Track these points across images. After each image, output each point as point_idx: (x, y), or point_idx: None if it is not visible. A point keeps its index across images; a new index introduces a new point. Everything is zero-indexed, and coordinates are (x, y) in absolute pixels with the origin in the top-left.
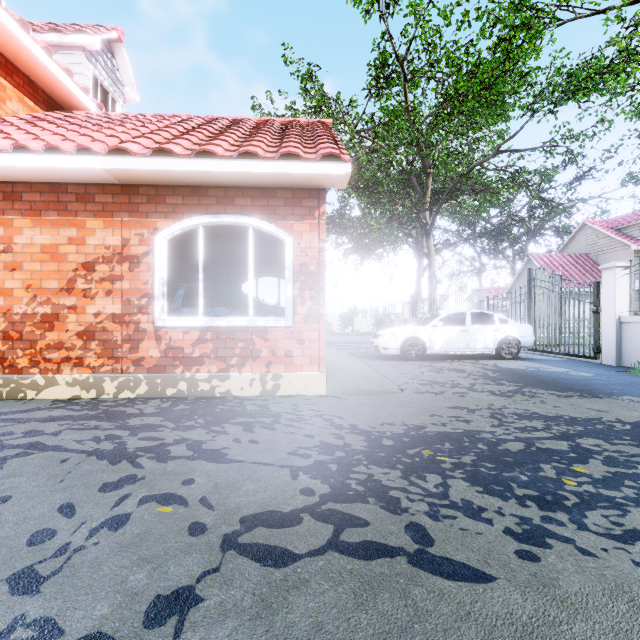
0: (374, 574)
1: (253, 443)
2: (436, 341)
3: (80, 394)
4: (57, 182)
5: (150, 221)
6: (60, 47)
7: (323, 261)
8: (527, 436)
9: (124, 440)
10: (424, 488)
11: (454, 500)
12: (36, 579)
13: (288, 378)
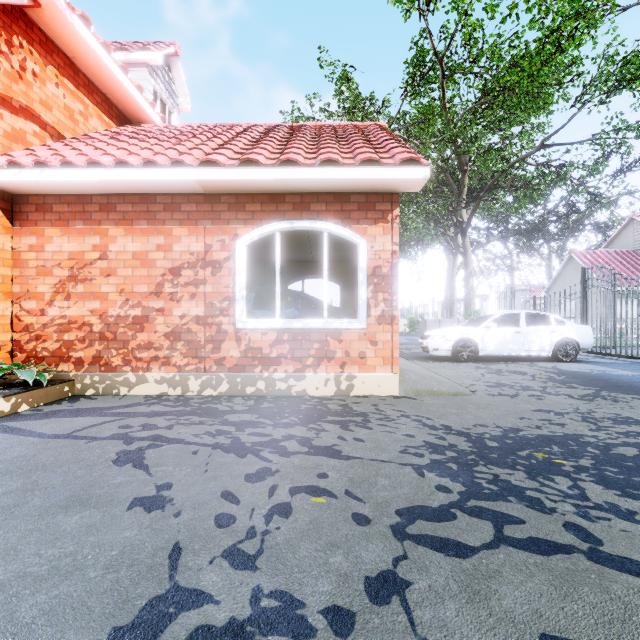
0: (561, 569)
1: (359, 441)
2: (489, 342)
3: (167, 391)
4: (147, 193)
5: (231, 228)
6: (126, 64)
7: (396, 264)
8: (635, 441)
9: (235, 435)
10: (558, 489)
11: (597, 502)
12: (247, 557)
13: (362, 379)
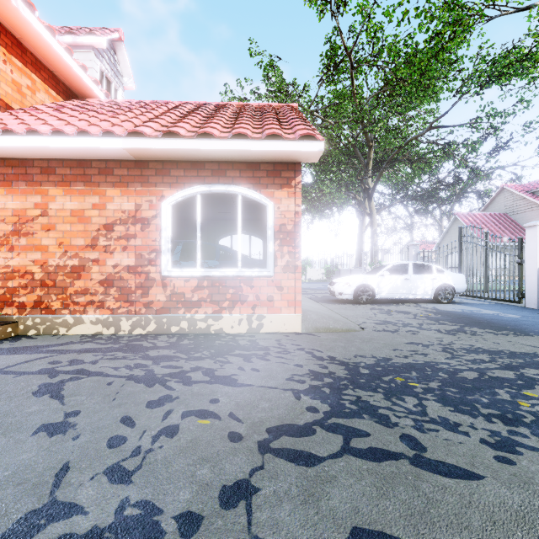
0: (386, 472)
1: (255, 371)
2: (383, 288)
3: (102, 331)
4: (83, 159)
5: (158, 190)
6: (74, 46)
7: (298, 222)
8: (478, 367)
9: (150, 368)
10: (405, 407)
11: (433, 417)
12: (125, 472)
13: (270, 318)
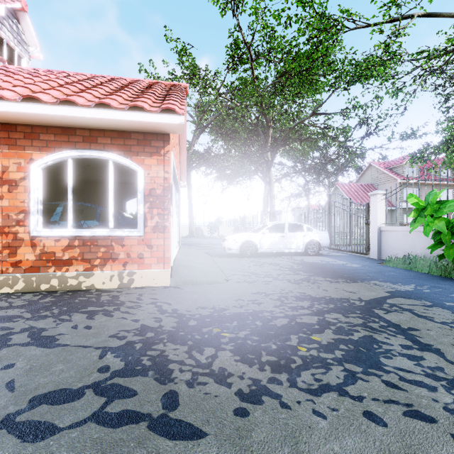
0: (113, 440)
1: (87, 328)
2: (264, 243)
3: None
4: None
5: (26, 153)
6: None
7: (167, 187)
8: (294, 313)
9: None
10: (197, 360)
11: (214, 369)
12: None
13: (140, 274)
